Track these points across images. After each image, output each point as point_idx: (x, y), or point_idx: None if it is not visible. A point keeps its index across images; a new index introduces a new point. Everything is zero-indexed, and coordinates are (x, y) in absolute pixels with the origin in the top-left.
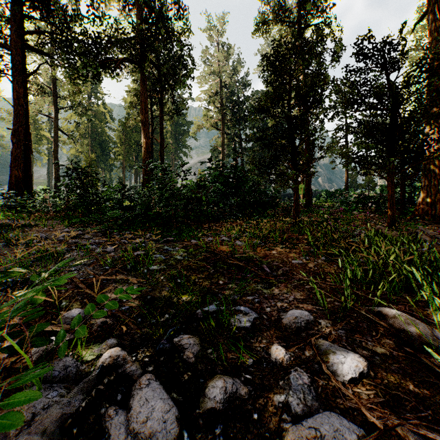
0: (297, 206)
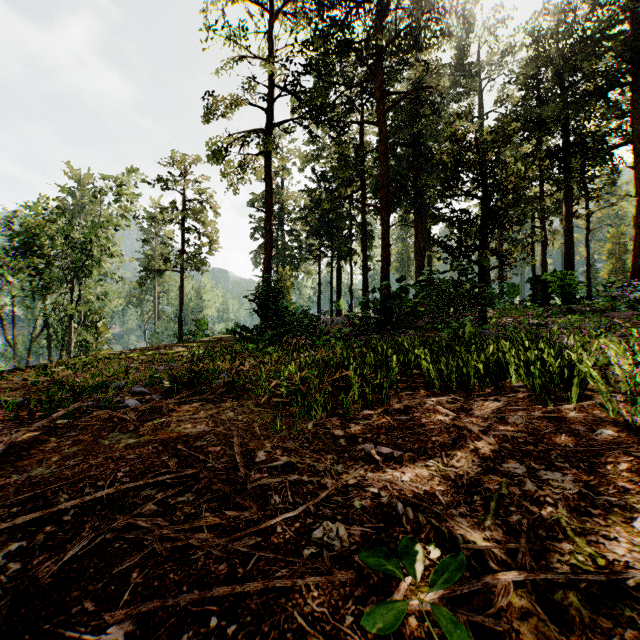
0: None
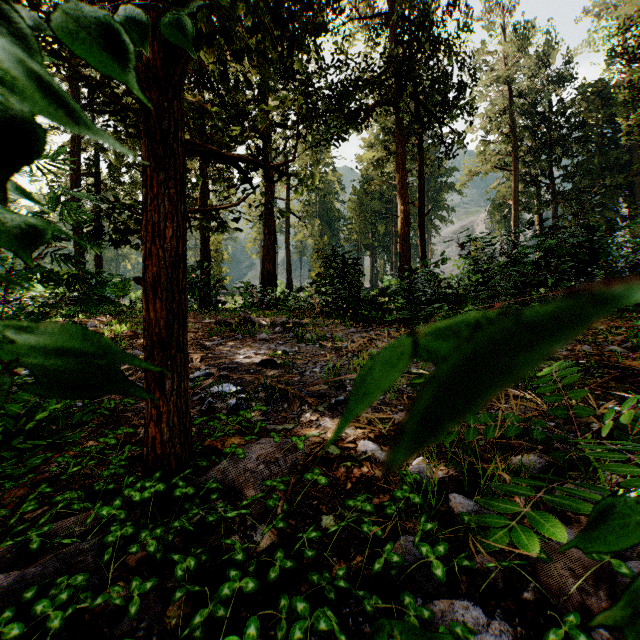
0: None
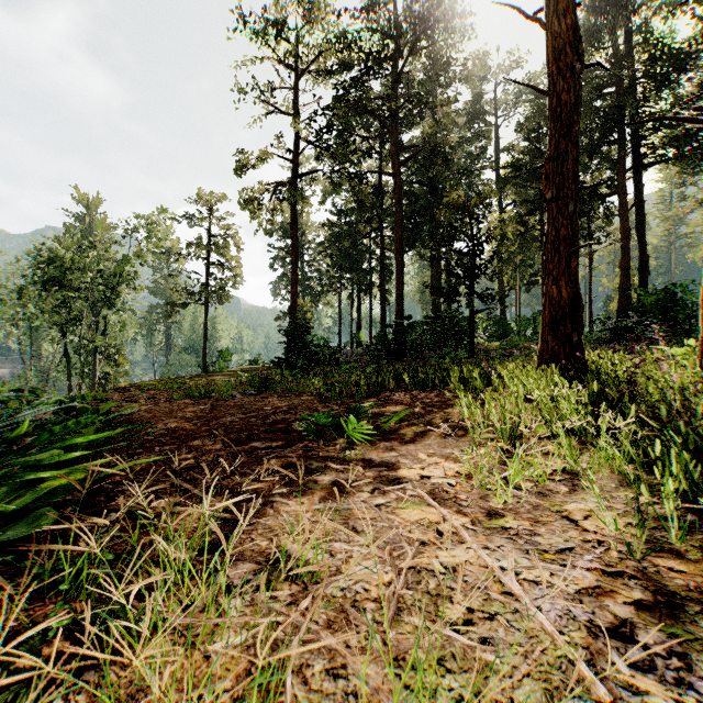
0: None
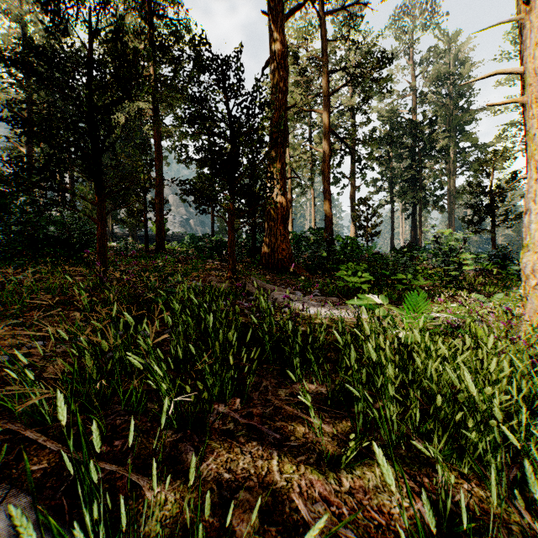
0: (102, 248)
